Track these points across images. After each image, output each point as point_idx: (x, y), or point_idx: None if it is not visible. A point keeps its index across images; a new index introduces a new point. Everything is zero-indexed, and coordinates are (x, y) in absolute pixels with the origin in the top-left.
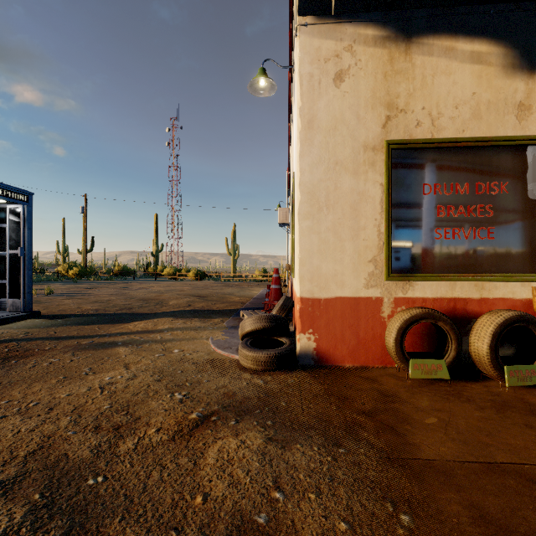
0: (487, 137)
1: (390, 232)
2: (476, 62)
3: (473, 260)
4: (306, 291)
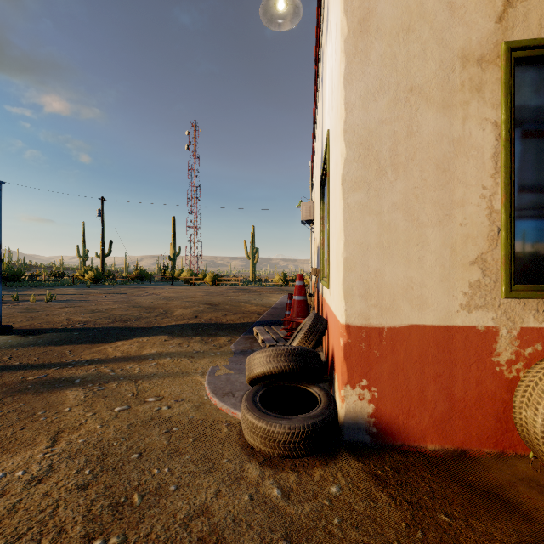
0: None
1: (512, 209)
2: None
3: None
4: (355, 313)
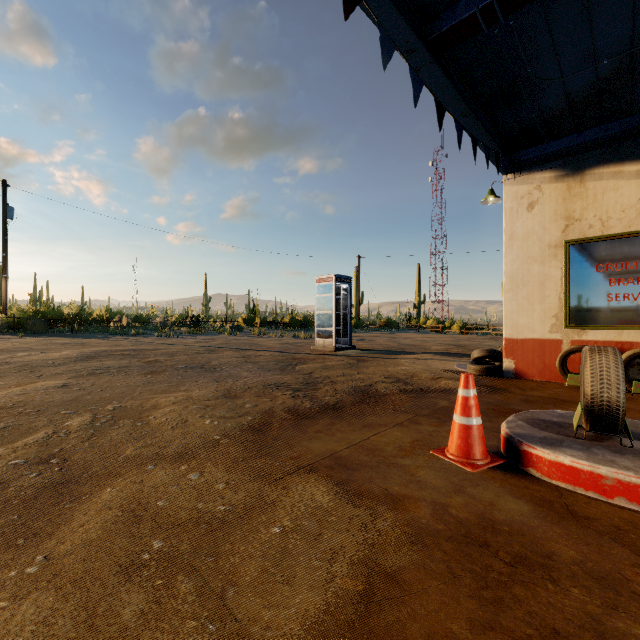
0: None
1: (568, 298)
2: None
3: None
4: (508, 334)
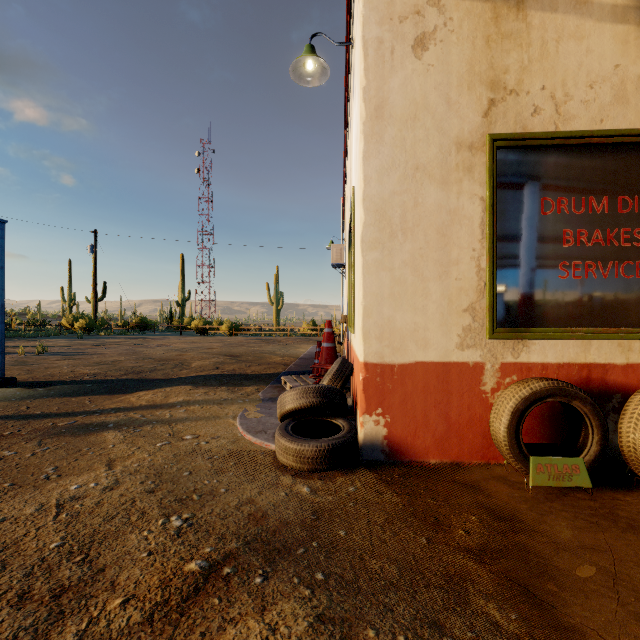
0: (636, 130)
1: (495, 268)
2: (620, 20)
3: (615, 308)
4: (372, 353)
